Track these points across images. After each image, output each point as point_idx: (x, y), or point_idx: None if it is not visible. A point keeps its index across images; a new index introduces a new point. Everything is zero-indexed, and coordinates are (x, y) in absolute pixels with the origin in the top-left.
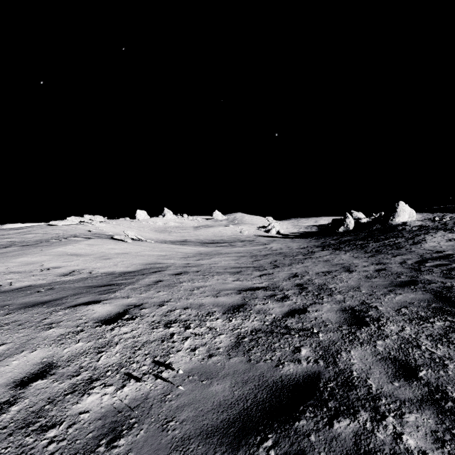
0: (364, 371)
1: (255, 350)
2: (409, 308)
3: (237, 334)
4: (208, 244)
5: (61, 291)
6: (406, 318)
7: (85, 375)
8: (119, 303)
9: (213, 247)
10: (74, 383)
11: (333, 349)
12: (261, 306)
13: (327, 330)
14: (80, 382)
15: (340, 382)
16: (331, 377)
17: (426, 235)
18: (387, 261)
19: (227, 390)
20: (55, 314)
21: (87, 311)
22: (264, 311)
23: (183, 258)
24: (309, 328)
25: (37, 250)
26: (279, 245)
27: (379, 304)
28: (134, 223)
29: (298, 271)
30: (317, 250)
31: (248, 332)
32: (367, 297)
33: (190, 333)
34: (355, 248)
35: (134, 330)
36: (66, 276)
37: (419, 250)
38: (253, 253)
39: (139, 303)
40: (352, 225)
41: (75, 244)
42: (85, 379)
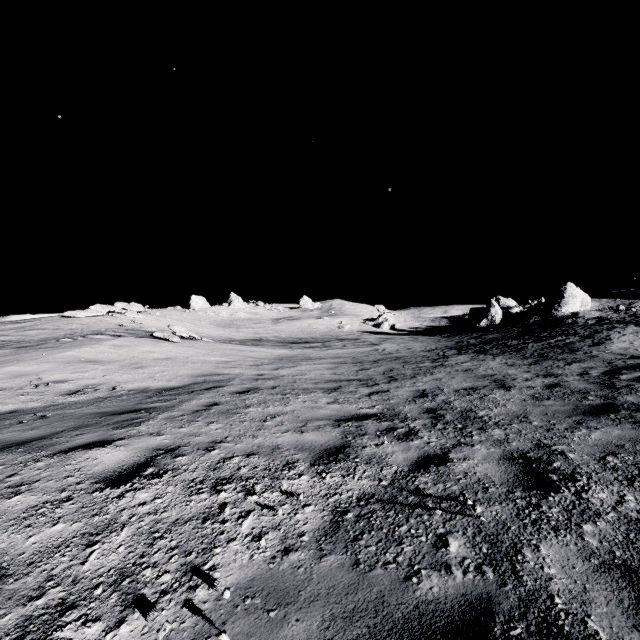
0: (575, 596)
1: (366, 539)
2: (619, 455)
3: (333, 505)
4: (293, 344)
5: (57, 421)
6: (621, 477)
7: (54, 595)
8: (141, 445)
9: (300, 349)
10: (28, 615)
11: (506, 541)
12: (373, 450)
13: (489, 500)
14: (41, 612)
15: (535, 625)
16: (515, 611)
17: (611, 332)
18: (560, 371)
19: (314, 638)
20: (30, 466)
21: (84, 461)
22: (379, 460)
23: (255, 366)
24: (457, 495)
25: (36, 354)
26: (395, 346)
27: (567, 448)
28: (187, 314)
29: (427, 388)
30: (451, 354)
31: (353, 500)
32: (544, 434)
33: (254, 504)
34: (508, 351)
35: (158, 498)
36: (73, 395)
37: (605, 354)
38: (357, 358)
39: (175, 446)
40: (499, 317)
41: (95, 345)
42: (52, 605)
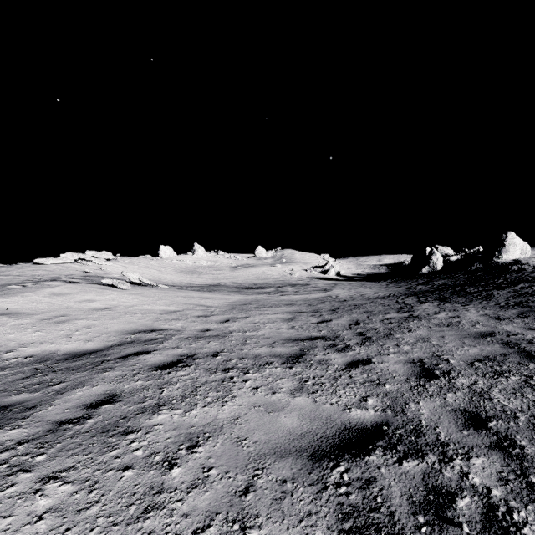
0: None
1: None
2: None
3: None
4: (248, 289)
5: None
6: None
7: None
8: None
9: (254, 295)
10: None
11: None
12: None
13: None
14: None
15: None
16: None
17: None
18: None
19: None
20: None
21: None
22: None
23: (202, 317)
24: None
25: None
26: (347, 292)
27: None
28: (155, 262)
29: (423, 356)
30: (412, 301)
31: None
32: None
33: None
34: (474, 299)
35: None
36: None
37: None
38: (313, 305)
39: None
40: (440, 264)
41: (29, 293)
42: None
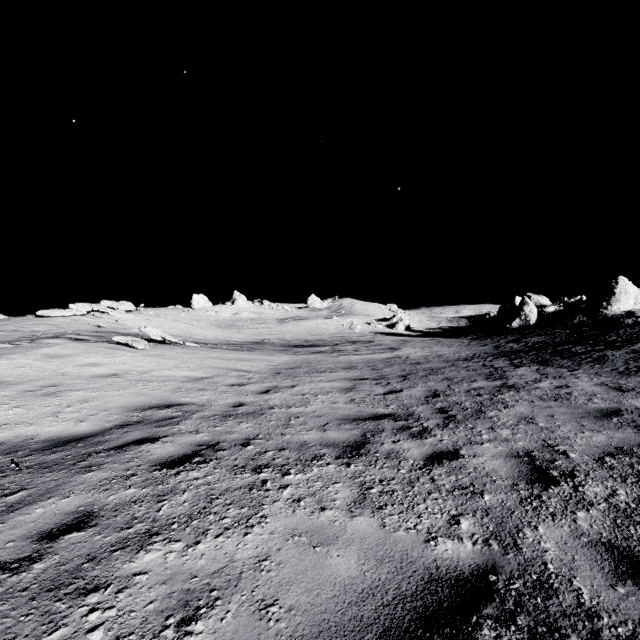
0: None
1: None
2: None
3: None
4: (297, 348)
5: None
6: None
7: None
8: None
9: (304, 355)
10: None
11: None
12: None
13: None
14: None
15: None
16: None
17: None
18: None
19: None
20: None
21: None
22: None
23: (236, 386)
24: None
25: None
26: (420, 351)
27: None
28: (186, 314)
29: (530, 447)
30: (503, 365)
31: None
32: None
33: None
34: (583, 362)
35: None
36: None
37: None
38: (378, 370)
39: None
40: (534, 317)
41: (16, 355)
42: None
